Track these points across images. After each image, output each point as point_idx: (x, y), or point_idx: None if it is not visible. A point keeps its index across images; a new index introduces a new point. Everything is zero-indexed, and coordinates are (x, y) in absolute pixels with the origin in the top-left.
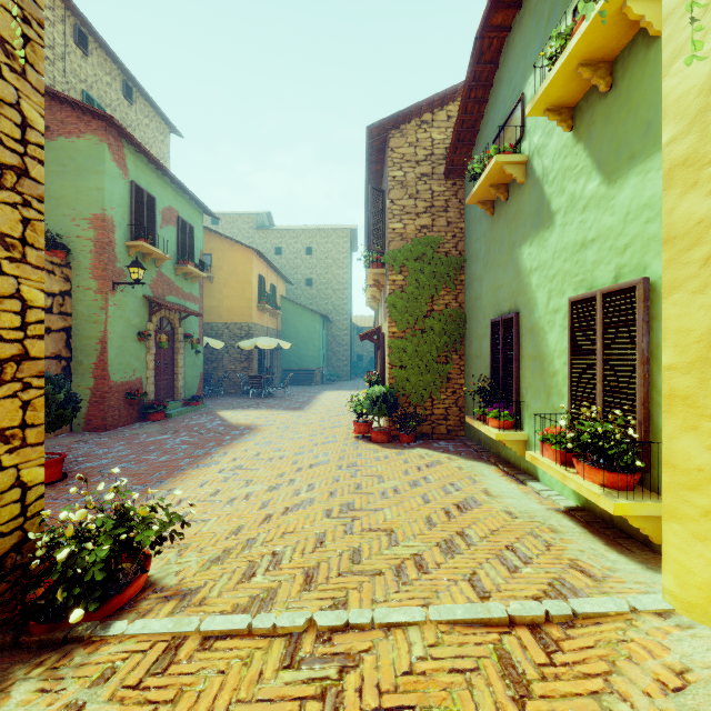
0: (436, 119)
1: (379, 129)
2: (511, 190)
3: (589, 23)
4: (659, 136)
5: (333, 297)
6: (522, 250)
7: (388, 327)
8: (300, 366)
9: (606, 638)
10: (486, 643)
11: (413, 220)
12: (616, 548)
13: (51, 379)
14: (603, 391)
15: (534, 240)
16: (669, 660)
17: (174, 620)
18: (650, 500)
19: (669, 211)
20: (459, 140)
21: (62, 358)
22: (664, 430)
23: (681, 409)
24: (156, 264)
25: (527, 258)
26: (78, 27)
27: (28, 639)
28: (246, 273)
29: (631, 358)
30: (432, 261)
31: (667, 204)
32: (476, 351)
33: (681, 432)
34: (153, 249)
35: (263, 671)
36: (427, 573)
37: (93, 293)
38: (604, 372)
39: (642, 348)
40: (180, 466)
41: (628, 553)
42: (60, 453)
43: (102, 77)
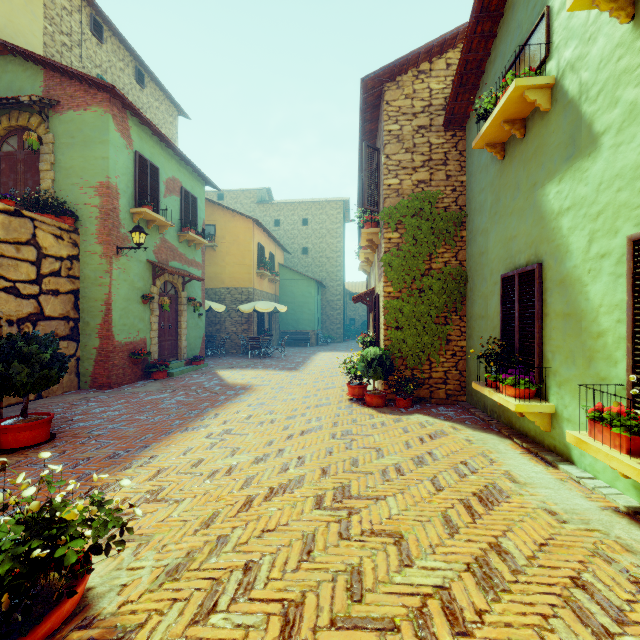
0: (434, 68)
1: (374, 82)
2: (530, 124)
3: None
4: None
5: (327, 264)
6: (547, 190)
7: (383, 286)
8: (296, 328)
9: None
10: None
11: (410, 175)
12: None
13: (37, 338)
14: None
15: (566, 174)
16: None
17: None
18: None
19: None
20: (461, 85)
21: (70, 319)
22: None
23: None
24: (159, 231)
25: (554, 198)
26: (93, 16)
27: None
28: (246, 242)
29: None
30: (430, 217)
31: None
32: (480, 311)
33: None
34: (156, 216)
35: None
36: (466, 635)
37: (99, 257)
38: None
39: None
40: (169, 428)
41: None
42: (49, 414)
43: (116, 63)
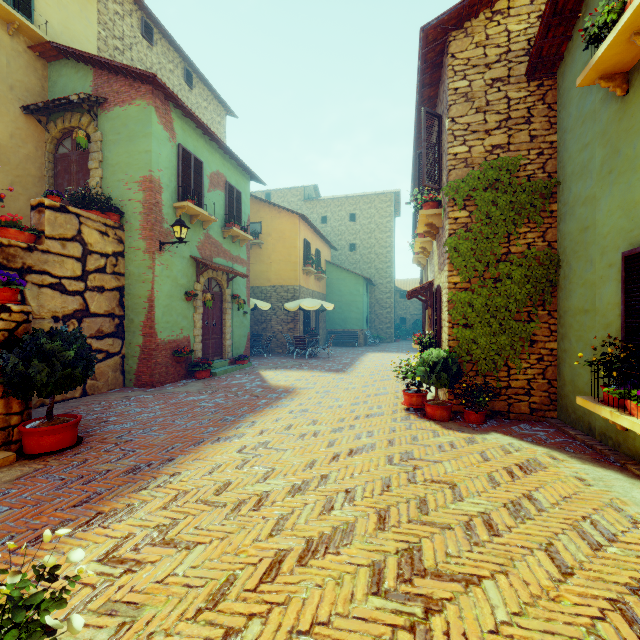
0: (513, 5)
1: (436, 32)
2: None
3: None
4: None
5: (376, 260)
6: None
7: (447, 276)
8: (344, 327)
9: None
10: None
11: (482, 140)
12: None
13: (61, 334)
14: None
15: None
16: None
17: None
18: None
19: None
20: (554, 15)
21: (116, 316)
22: None
23: None
24: (203, 227)
25: None
26: (144, 19)
27: None
28: (291, 238)
29: None
30: (509, 189)
31: None
32: (581, 303)
33: None
34: (198, 210)
35: None
36: None
37: (142, 253)
38: None
39: None
40: (200, 437)
41: None
42: (77, 416)
43: (166, 65)
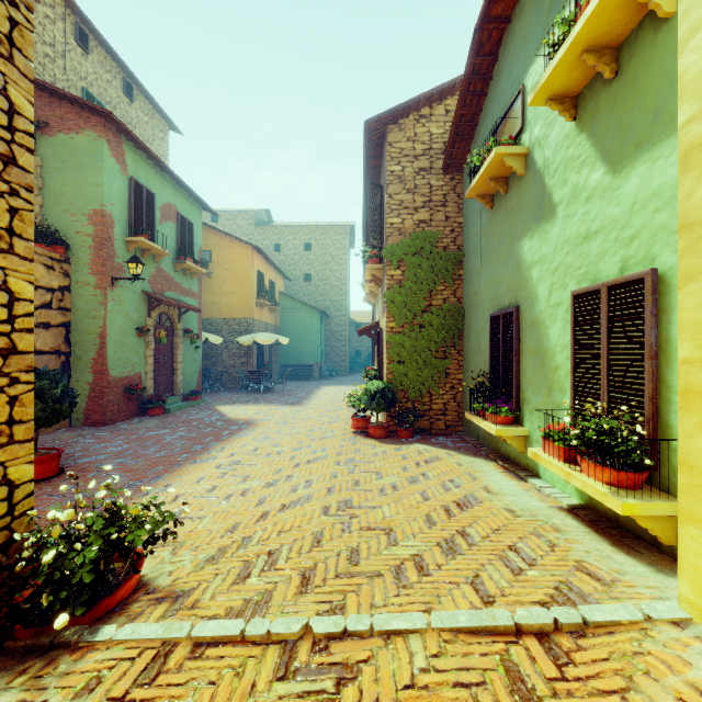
0: (434, 113)
1: (377, 123)
2: (511, 183)
3: (595, 7)
4: (668, 122)
5: (332, 293)
6: (522, 243)
7: (386, 322)
8: (298, 361)
9: (620, 649)
10: (491, 654)
11: (411, 215)
12: (622, 548)
13: (48, 374)
14: (608, 387)
15: (535, 233)
16: (691, 676)
17: (165, 625)
18: (659, 500)
19: (686, 196)
20: (457, 134)
21: (62, 353)
22: (680, 428)
23: (699, 406)
24: (155, 260)
25: (527, 251)
26: (78, 25)
27: (13, 644)
28: (244, 269)
29: (638, 352)
30: (430, 256)
31: (683, 189)
32: (474, 346)
33: (699, 430)
34: (152, 245)
35: (256, 683)
36: (427, 575)
37: (92, 289)
38: (609, 367)
39: (650, 342)
40: (177, 461)
41: (636, 555)
42: (57, 448)
43: (102, 74)
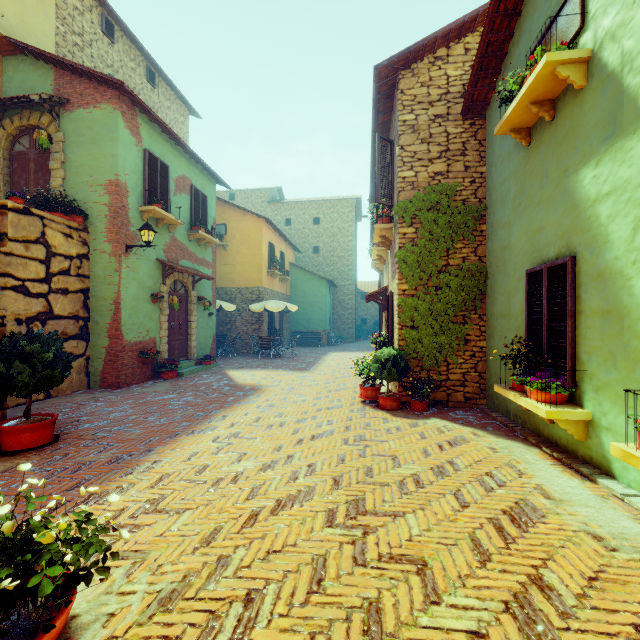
0: (451, 54)
1: (388, 70)
2: (560, 105)
3: None
4: None
5: (339, 263)
6: (581, 175)
7: (397, 284)
8: (307, 328)
9: None
10: None
11: (426, 167)
12: None
13: (40, 337)
14: None
15: (605, 156)
16: None
17: None
18: None
19: None
20: (481, 69)
21: (80, 318)
22: None
23: None
24: (169, 230)
25: (589, 183)
26: (105, 16)
27: None
28: (256, 241)
29: None
30: (448, 210)
31: None
32: (501, 309)
33: None
34: (165, 214)
35: None
36: None
37: (108, 256)
38: None
39: None
40: (175, 431)
41: None
42: (53, 415)
43: (127, 62)
